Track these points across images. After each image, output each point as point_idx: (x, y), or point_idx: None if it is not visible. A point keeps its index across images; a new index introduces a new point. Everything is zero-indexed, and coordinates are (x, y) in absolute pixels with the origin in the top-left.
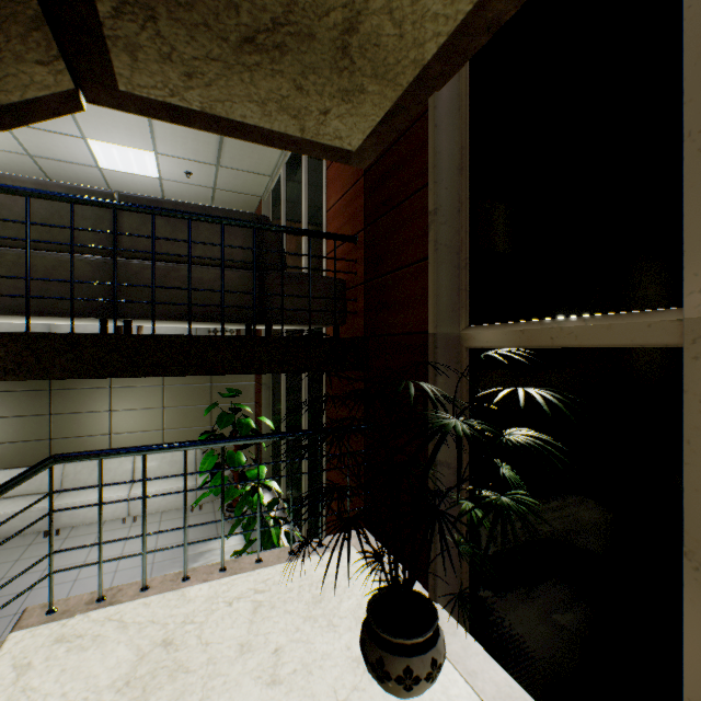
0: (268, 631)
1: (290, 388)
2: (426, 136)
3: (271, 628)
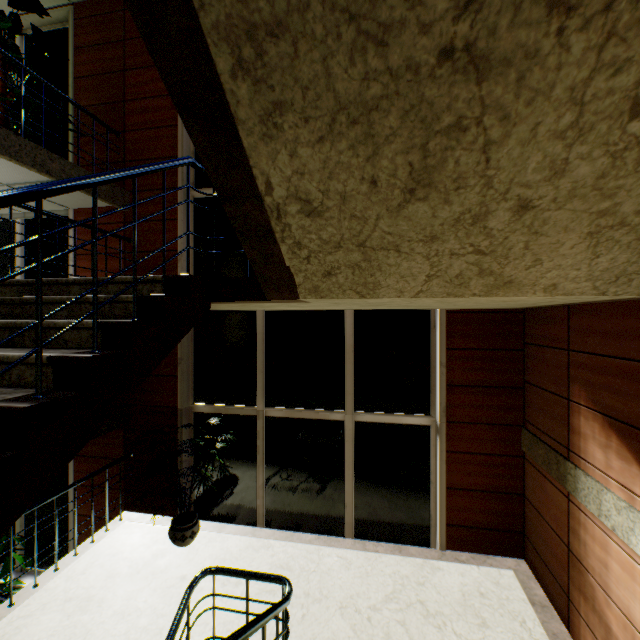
0: (119, 566)
1: None
2: None
3: (119, 564)
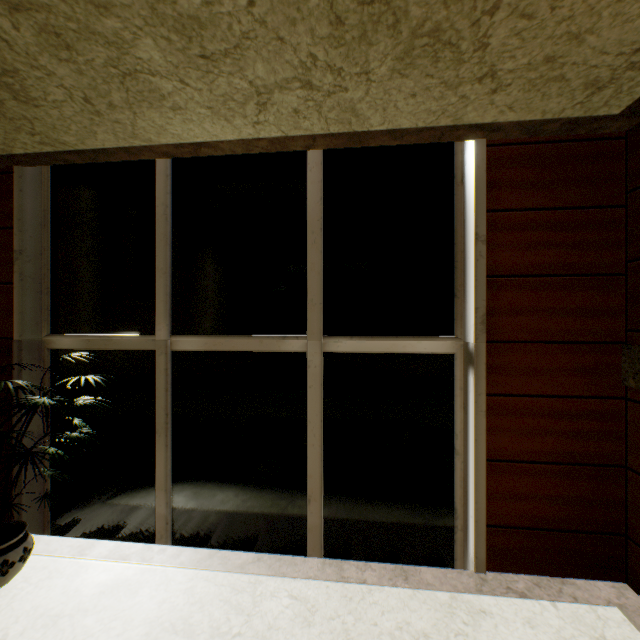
0: None
1: None
2: (12, 191)
3: None
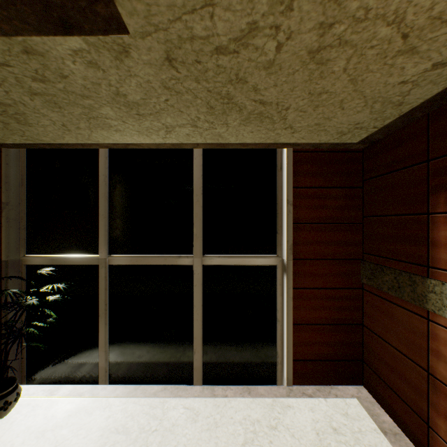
0: None
1: None
2: (0, 164)
3: None
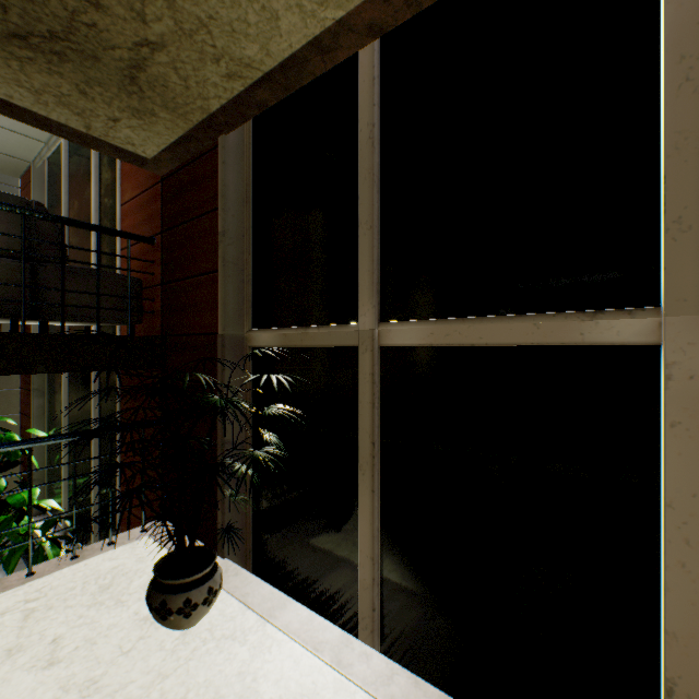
0: (45, 628)
1: (75, 392)
2: (217, 167)
3: (48, 625)
